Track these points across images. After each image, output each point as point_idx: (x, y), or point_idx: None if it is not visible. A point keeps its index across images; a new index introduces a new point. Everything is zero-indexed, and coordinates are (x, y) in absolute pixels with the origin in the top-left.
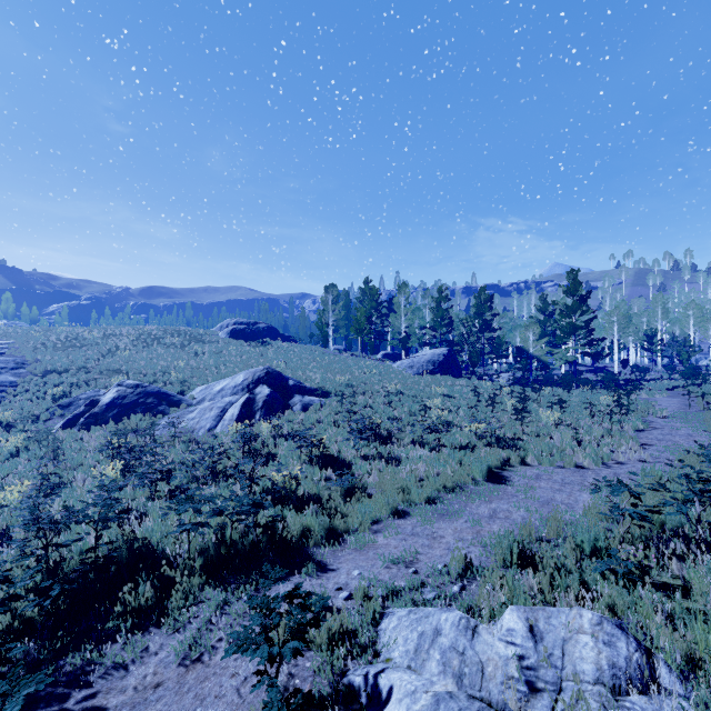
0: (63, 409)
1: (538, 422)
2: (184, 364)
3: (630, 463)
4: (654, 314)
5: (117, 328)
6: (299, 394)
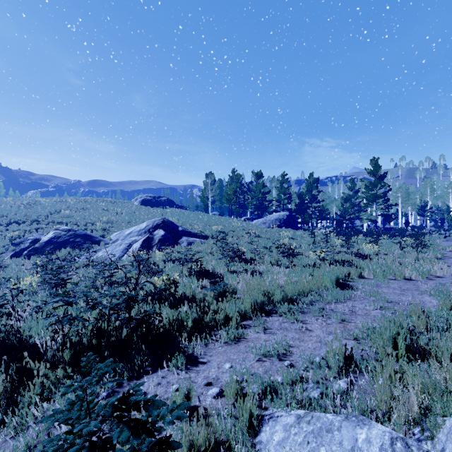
0: (15, 246)
1: (362, 253)
2: (107, 219)
3: (447, 277)
4: (425, 192)
5: (64, 198)
6: (186, 236)
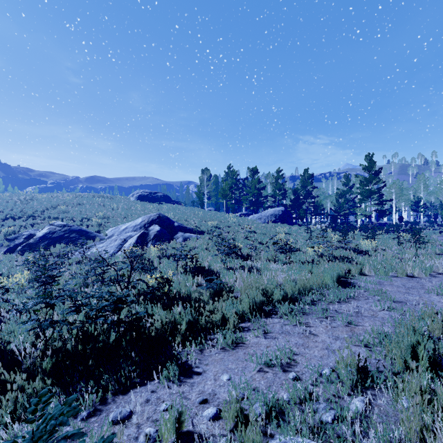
0: (10, 241)
1: (359, 248)
2: (103, 215)
3: None
4: (418, 188)
5: (61, 193)
6: (181, 232)
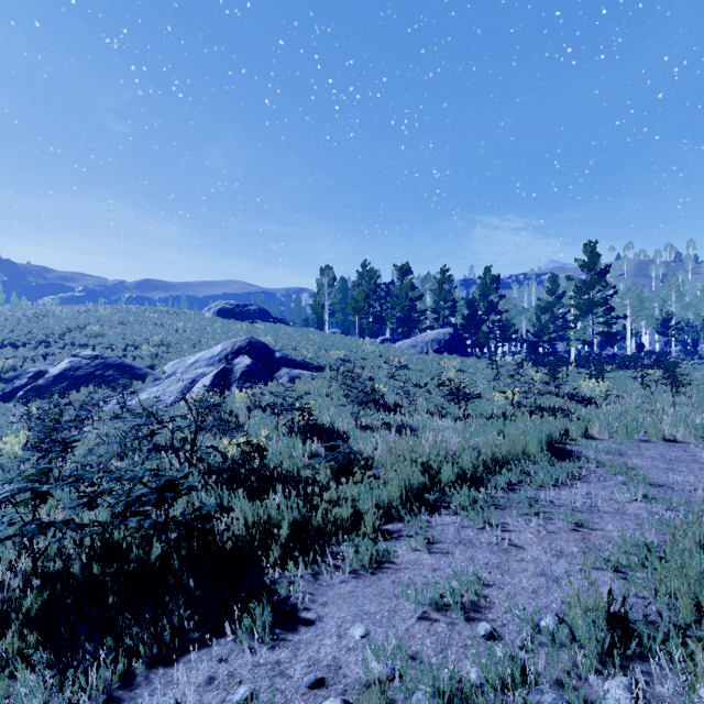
0: (6, 383)
1: (579, 394)
2: (161, 340)
3: None
4: (668, 298)
5: (93, 306)
6: (287, 368)
